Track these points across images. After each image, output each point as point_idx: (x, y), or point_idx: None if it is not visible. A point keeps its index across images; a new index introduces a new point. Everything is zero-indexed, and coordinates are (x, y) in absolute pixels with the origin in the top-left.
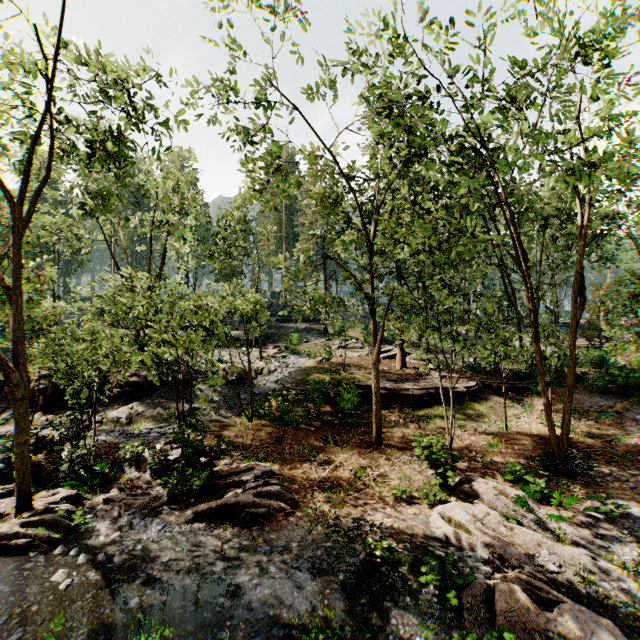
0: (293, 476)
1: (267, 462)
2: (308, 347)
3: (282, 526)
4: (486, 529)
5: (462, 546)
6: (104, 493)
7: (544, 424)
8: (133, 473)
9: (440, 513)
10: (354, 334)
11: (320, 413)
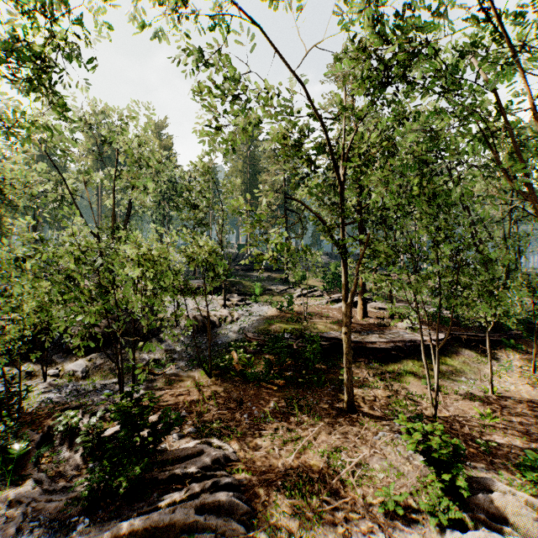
0: (251, 464)
1: (222, 437)
2: (270, 295)
3: None
4: None
5: None
6: (16, 486)
7: (531, 385)
8: (64, 451)
9: None
10: (313, 282)
11: (283, 369)
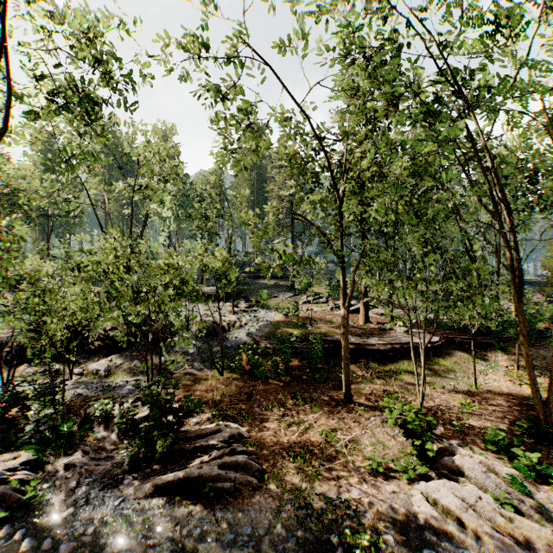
0: (261, 440)
1: (235, 421)
2: (277, 302)
3: (248, 504)
4: (480, 519)
5: (455, 541)
6: (68, 456)
7: (513, 382)
8: (101, 432)
9: (423, 493)
10: (319, 290)
11: (288, 368)
